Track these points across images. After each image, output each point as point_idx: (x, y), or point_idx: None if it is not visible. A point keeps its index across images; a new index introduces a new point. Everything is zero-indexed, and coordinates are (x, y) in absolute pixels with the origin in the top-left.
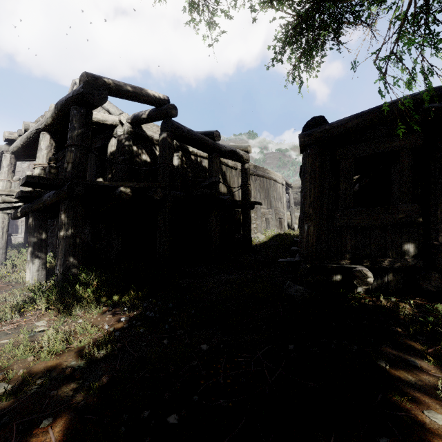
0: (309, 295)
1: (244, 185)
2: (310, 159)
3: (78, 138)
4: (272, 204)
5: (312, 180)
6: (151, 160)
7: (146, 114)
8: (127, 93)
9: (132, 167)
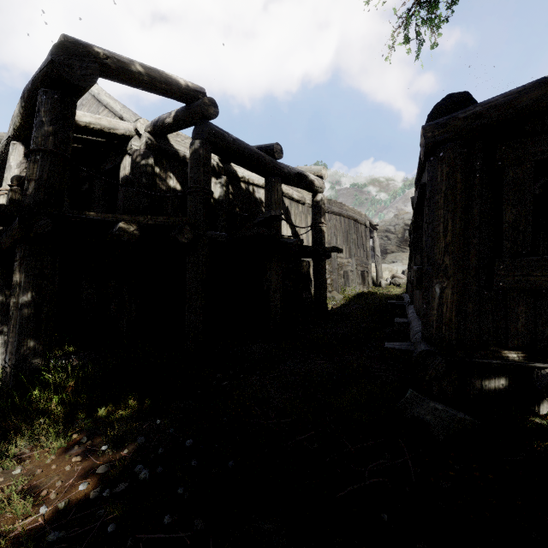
0: (458, 424)
1: (316, 224)
2: (445, 168)
3: (47, 140)
4: (352, 251)
5: (449, 205)
6: (182, 188)
7: (172, 116)
8: (136, 76)
9: (144, 192)
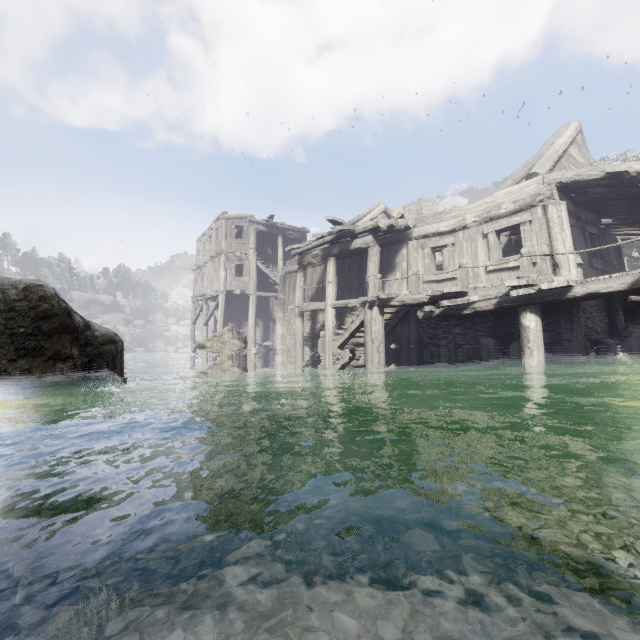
0: None
1: None
2: None
3: None
4: None
5: None
6: None
7: None
8: None
9: None
